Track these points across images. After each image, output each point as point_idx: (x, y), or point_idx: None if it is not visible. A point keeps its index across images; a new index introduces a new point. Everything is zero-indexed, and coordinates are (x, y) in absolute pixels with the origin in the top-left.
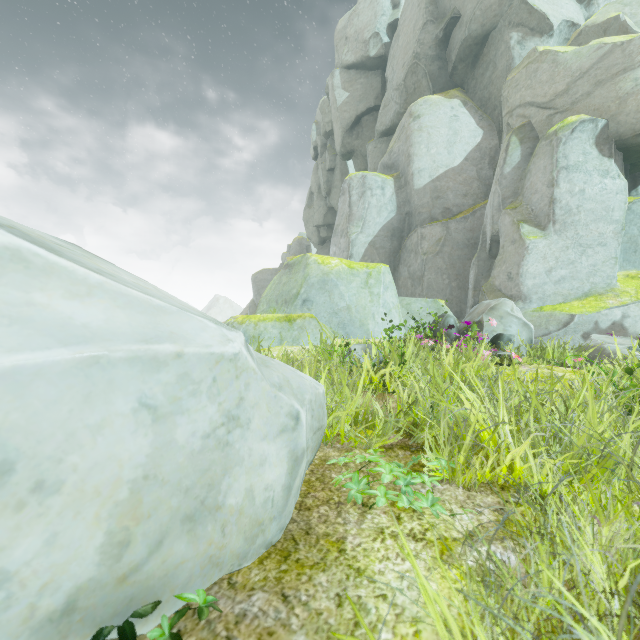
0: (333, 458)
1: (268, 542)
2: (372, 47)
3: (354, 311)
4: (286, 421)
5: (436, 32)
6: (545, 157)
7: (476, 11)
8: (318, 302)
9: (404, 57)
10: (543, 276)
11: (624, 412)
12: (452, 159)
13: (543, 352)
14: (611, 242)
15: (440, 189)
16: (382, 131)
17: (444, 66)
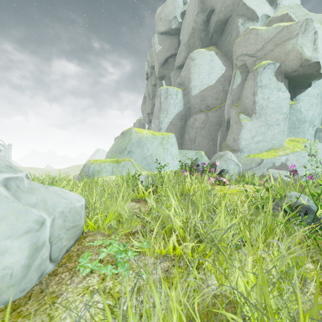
0: (96, 240)
1: (6, 300)
2: (173, 24)
3: (154, 157)
4: (32, 225)
5: (203, 17)
6: (251, 81)
7: (222, 7)
8: (136, 152)
9: (188, 29)
10: (250, 140)
11: (255, 212)
12: (210, 81)
13: (244, 178)
14: (282, 123)
15: (204, 96)
16: (178, 66)
17: (207, 34)
